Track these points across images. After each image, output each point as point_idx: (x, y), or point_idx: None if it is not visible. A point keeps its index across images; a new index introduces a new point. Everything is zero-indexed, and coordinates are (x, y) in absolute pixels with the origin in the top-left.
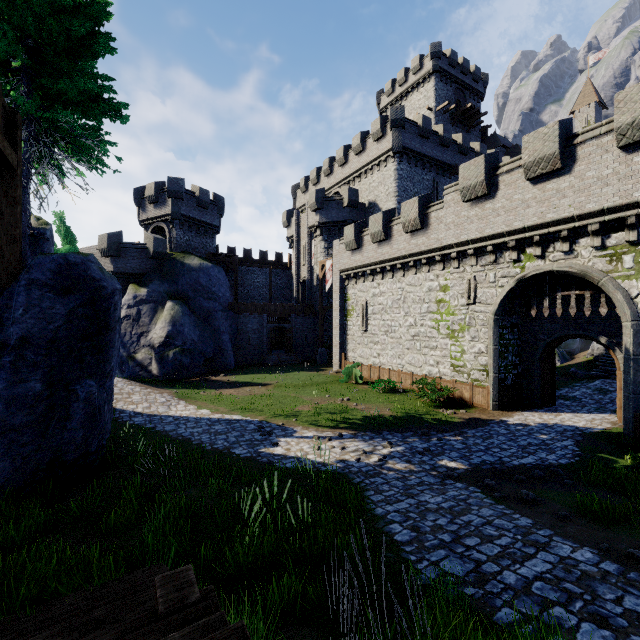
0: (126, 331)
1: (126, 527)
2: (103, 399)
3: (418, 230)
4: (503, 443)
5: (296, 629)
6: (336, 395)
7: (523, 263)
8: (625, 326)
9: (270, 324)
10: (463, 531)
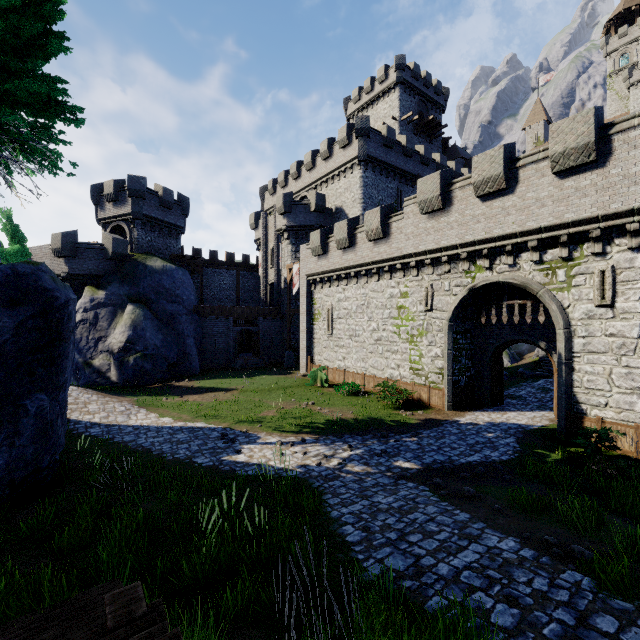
0: (82, 336)
1: (80, 545)
2: (56, 412)
3: (380, 239)
4: (454, 442)
5: (248, 632)
6: (301, 399)
7: (474, 274)
8: (559, 333)
9: (237, 327)
10: (408, 529)
